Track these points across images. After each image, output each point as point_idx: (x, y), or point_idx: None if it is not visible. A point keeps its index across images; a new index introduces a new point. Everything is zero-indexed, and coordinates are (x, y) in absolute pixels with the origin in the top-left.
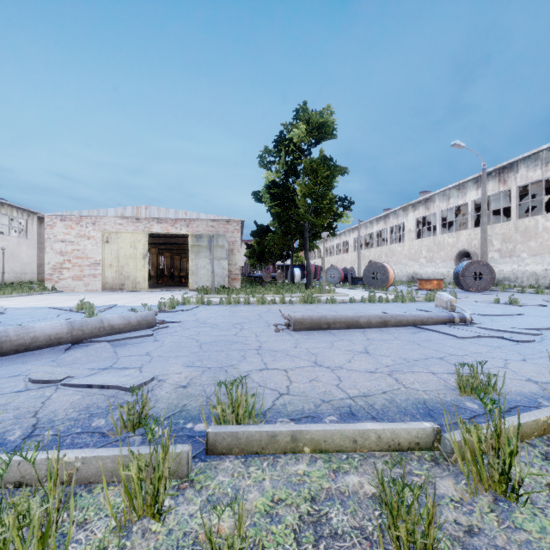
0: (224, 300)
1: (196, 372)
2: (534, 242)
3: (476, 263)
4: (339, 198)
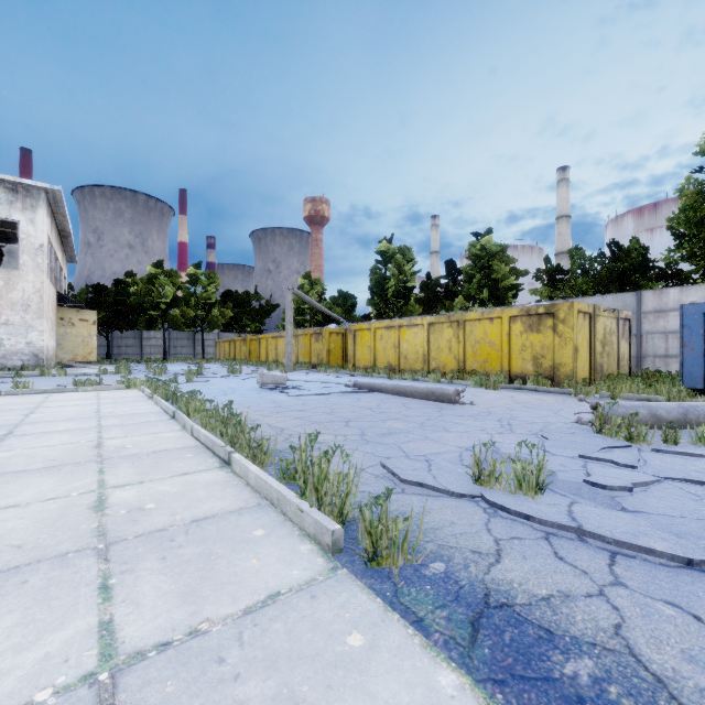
0: None
1: (581, 404)
2: None
3: None
4: None
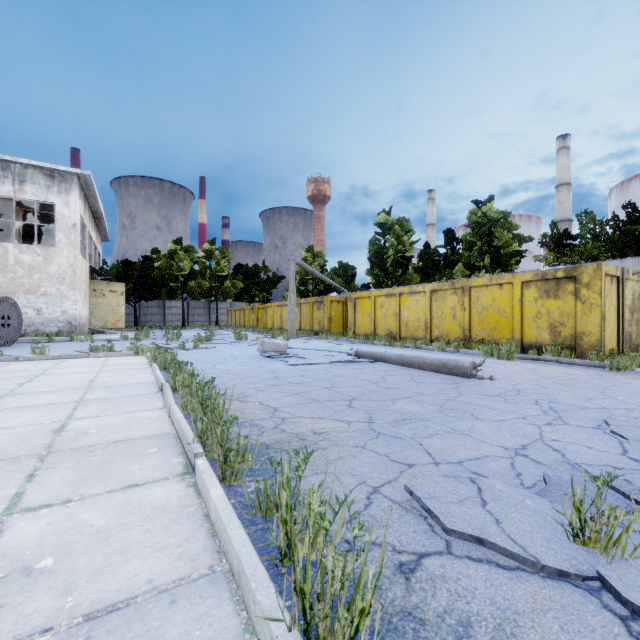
0: None
1: (625, 380)
2: (2, 277)
3: (6, 301)
4: None
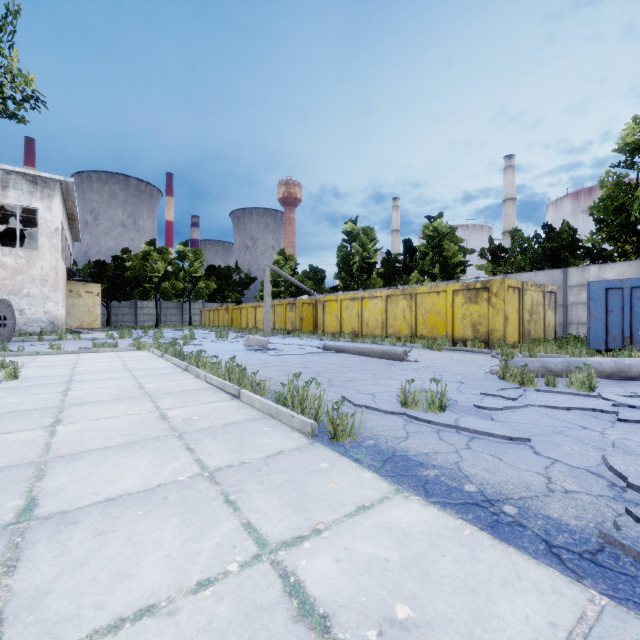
0: (86, 427)
1: None
2: None
3: (3, 303)
4: None
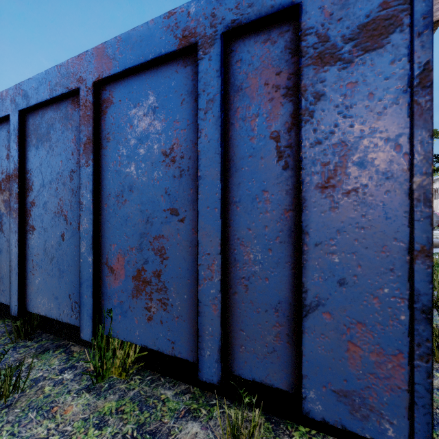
0: None
1: None
2: None
3: None
4: (434, 155)
